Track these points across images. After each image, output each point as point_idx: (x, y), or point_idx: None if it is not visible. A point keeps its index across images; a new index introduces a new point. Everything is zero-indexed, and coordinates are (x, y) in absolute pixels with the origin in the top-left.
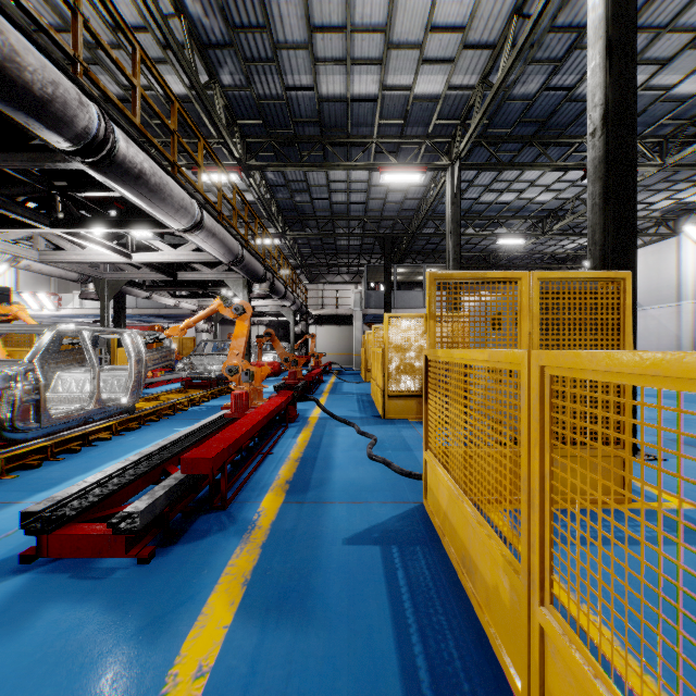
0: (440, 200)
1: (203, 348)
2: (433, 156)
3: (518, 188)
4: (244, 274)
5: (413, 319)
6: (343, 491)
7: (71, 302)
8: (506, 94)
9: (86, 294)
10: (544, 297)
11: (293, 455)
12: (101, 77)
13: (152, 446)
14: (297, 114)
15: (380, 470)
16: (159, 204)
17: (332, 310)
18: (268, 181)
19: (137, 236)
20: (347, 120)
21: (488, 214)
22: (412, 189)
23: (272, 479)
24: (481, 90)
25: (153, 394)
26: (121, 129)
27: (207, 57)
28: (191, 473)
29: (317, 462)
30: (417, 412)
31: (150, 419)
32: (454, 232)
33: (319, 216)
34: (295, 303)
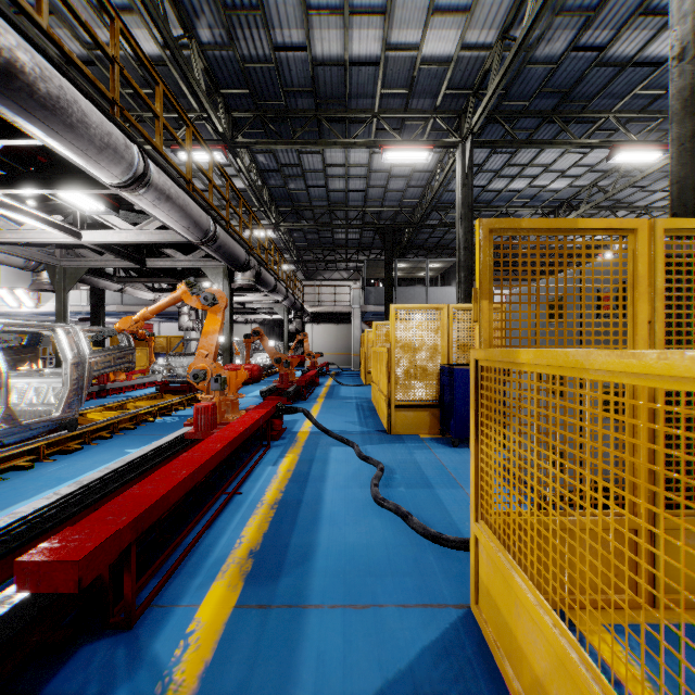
0: (446, 188)
1: (185, 347)
2: (440, 134)
3: (530, 174)
4: (220, 258)
5: (426, 311)
6: (336, 575)
7: (51, 299)
8: (527, 55)
9: (38, 284)
10: (672, 262)
11: (268, 495)
12: (59, 33)
13: (45, 497)
14: (288, 82)
15: (391, 526)
16: (65, 135)
17: (329, 307)
18: (258, 164)
19: (86, 209)
20: (345, 89)
21: (496, 204)
22: (416, 175)
23: (229, 546)
24: (500, 49)
25: (118, 401)
26: (6, 22)
27: (180, 5)
28: (38, 591)
29: (300, 510)
30: (430, 426)
31: (100, 435)
32: (464, 217)
33: (315, 206)
34: (287, 298)
